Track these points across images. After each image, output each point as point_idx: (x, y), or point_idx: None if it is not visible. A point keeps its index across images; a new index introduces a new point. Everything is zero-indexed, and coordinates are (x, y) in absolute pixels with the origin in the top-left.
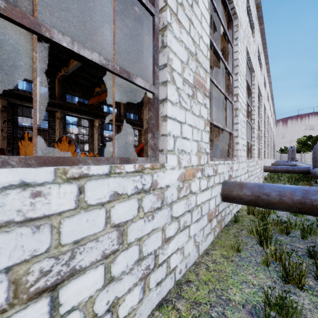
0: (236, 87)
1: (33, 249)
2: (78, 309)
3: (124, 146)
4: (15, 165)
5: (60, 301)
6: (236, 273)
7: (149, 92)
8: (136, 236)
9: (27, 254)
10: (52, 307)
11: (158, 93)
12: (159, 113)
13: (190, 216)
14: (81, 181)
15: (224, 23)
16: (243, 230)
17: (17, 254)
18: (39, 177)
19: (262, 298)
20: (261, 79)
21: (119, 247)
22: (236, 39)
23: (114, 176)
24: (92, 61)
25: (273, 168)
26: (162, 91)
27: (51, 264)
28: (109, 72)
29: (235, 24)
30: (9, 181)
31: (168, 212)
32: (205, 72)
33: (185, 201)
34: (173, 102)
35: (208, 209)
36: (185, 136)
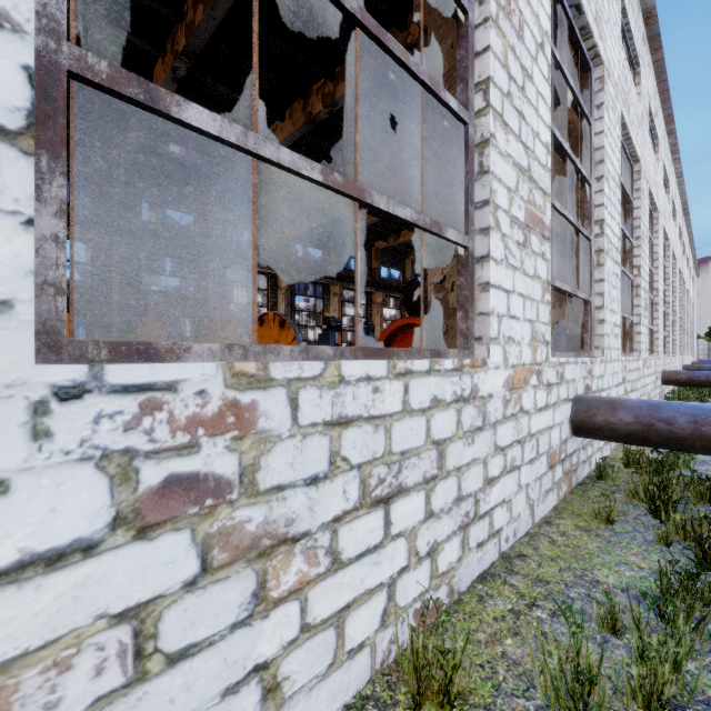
0: (598, 205)
1: (374, 451)
2: (404, 537)
3: (364, 330)
4: (348, 357)
5: (391, 519)
6: (606, 551)
7: (460, 247)
8: (455, 463)
9: (370, 454)
10: (386, 523)
11: (473, 247)
12: (475, 278)
13: (520, 451)
14: (406, 378)
15: (571, 72)
16: (616, 493)
17: (364, 452)
18: (378, 370)
19: (656, 579)
20: (656, 173)
21: (439, 473)
22: (598, 107)
23: (434, 374)
24: (403, 220)
25: (686, 376)
26: (480, 243)
27: (385, 473)
28: (417, 228)
29: (597, 76)
30: (360, 373)
31: (491, 437)
32: (543, 196)
33: (513, 424)
34: (497, 259)
35: (548, 445)
36: (513, 314)
